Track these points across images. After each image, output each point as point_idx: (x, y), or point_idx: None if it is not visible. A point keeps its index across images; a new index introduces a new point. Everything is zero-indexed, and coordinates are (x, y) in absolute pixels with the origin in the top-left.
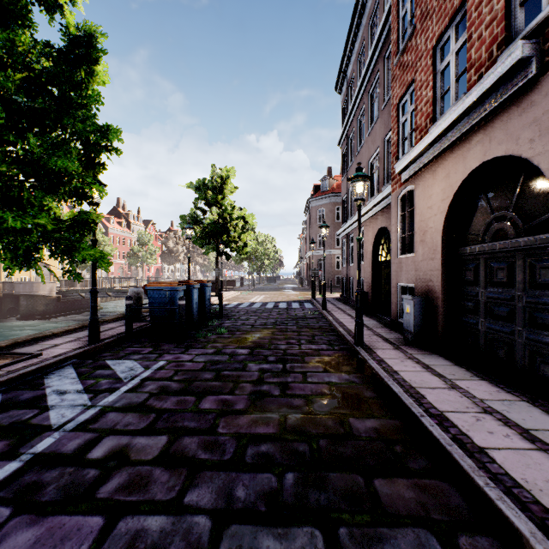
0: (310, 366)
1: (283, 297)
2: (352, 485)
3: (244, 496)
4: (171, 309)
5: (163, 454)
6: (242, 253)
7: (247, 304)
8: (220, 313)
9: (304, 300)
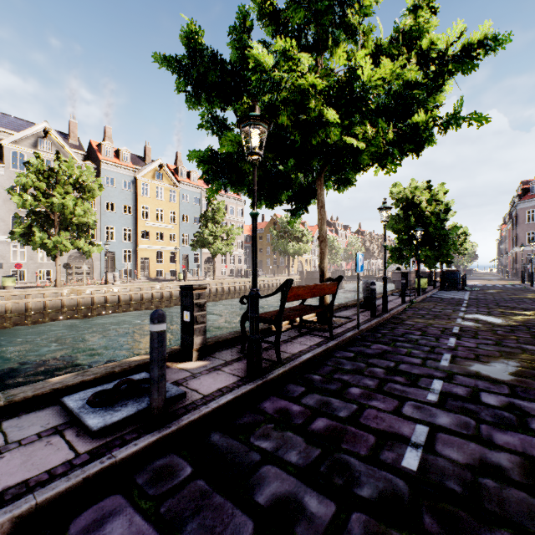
0: (524, 294)
1: (494, 283)
2: (534, 299)
3: (513, 298)
4: (456, 279)
5: (493, 296)
6: (460, 254)
7: (471, 284)
8: (465, 285)
9: (514, 284)
